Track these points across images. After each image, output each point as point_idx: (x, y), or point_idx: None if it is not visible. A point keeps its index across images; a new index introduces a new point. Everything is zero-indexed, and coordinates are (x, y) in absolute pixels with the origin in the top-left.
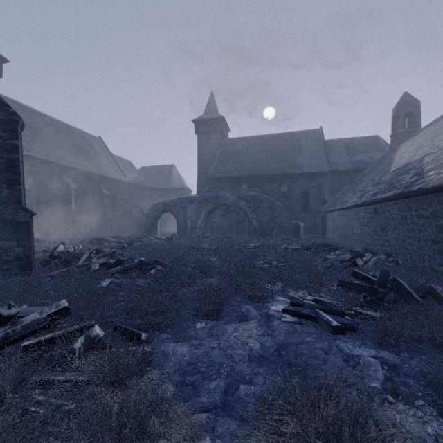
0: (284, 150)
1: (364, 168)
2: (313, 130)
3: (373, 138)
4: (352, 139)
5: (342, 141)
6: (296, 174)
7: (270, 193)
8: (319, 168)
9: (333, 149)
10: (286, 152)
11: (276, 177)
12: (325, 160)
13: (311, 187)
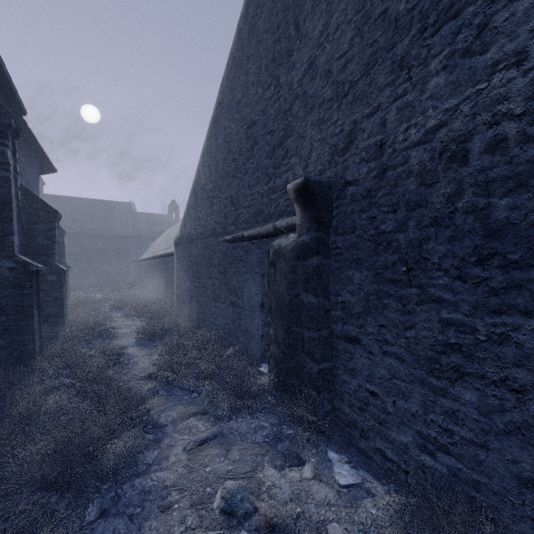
0: (101, 215)
1: (155, 236)
2: (125, 203)
3: (165, 216)
4: (152, 214)
5: (145, 215)
6: (110, 235)
7: (89, 247)
8: (127, 233)
9: (139, 219)
10: (103, 217)
11: (94, 236)
12: (132, 227)
13: (121, 245)
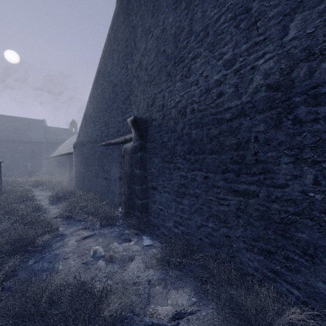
0: (21, 127)
1: (61, 142)
2: (39, 120)
3: (67, 129)
4: (59, 128)
5: (54, 128)
6: (28, 141)
7: (12, 149)
8: (41, 140)
9: (49, 131)
10: (22, 129)
11: (16, 141)
12: (44, 136)
13: (36, 148)
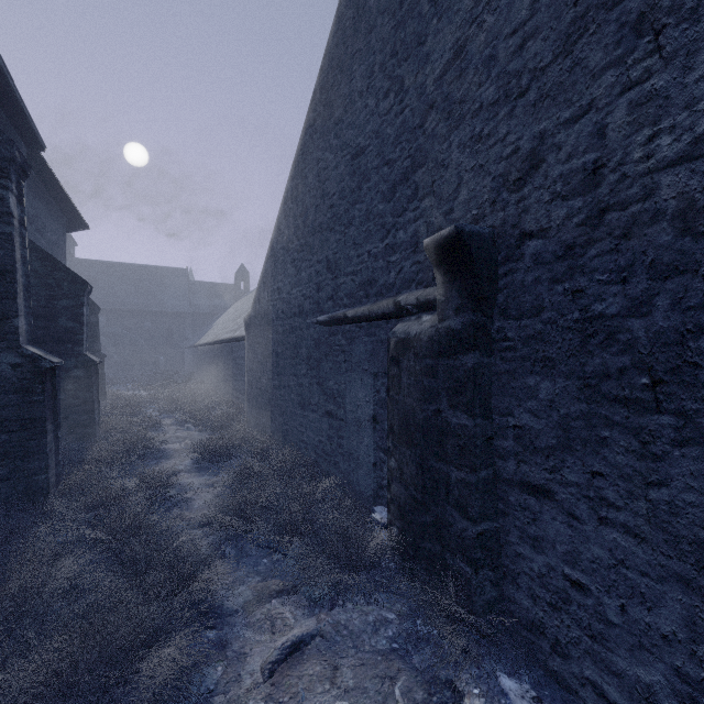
0: (149, 285)
1: (219, 313)
2: (180, 269)
3: (231, 286)
4: (215, 284)
5: (206, 284)
6: (161, 312)
7: (133, 328)
8: (182, 309)
9: (197, 291)
10: (151, 288)
11: (140, 313)
12: (188, 301)
13: (174, 324)
